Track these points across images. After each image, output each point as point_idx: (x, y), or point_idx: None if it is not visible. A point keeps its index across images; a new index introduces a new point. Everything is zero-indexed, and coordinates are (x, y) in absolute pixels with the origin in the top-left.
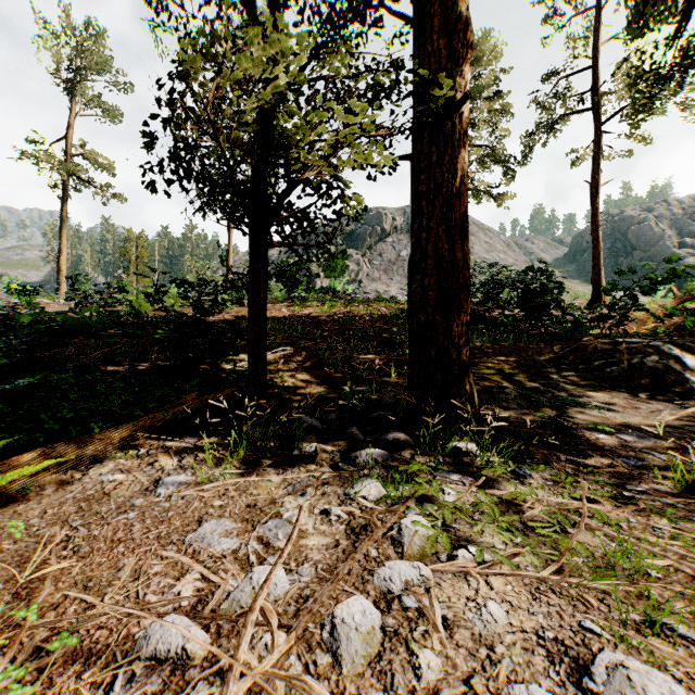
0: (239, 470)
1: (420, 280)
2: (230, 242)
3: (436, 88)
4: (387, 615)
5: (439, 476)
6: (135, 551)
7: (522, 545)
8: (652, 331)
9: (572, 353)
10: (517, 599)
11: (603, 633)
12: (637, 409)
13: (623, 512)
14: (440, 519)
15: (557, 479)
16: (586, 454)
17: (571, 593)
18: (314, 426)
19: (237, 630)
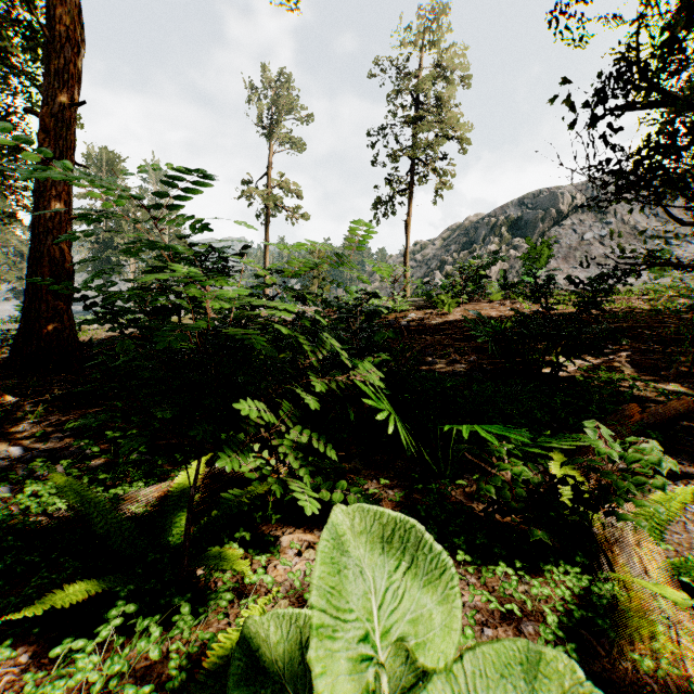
0: None
1: None
2: (407, 245)
3: None
4: None
5: None
6: None
7: None
8: None
9: None
10: None
11: None
12: None
13: None
14: None
15: None
16: None
17: None
18: None
19: None
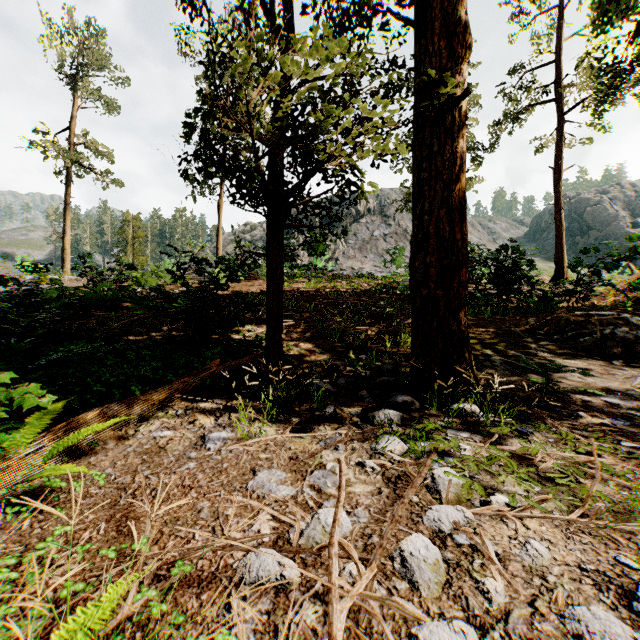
0: (274, 428)
1: (423, 258)
2: (220, 223)
3: (440, 85)
4: (444, 550)
5: (450, 433)
6: (206, 496)
7: (543, 493)
8: (619, 305)
9: (547, 324)
10: (554, 538)
11: (638, 566)
12: (614, 376)
13: (627, 465)
14: (466, 470)
15: (559, 436)
16: (577, 415)
17: (600, 533)
18: (328, 389)
19: (319, 561)
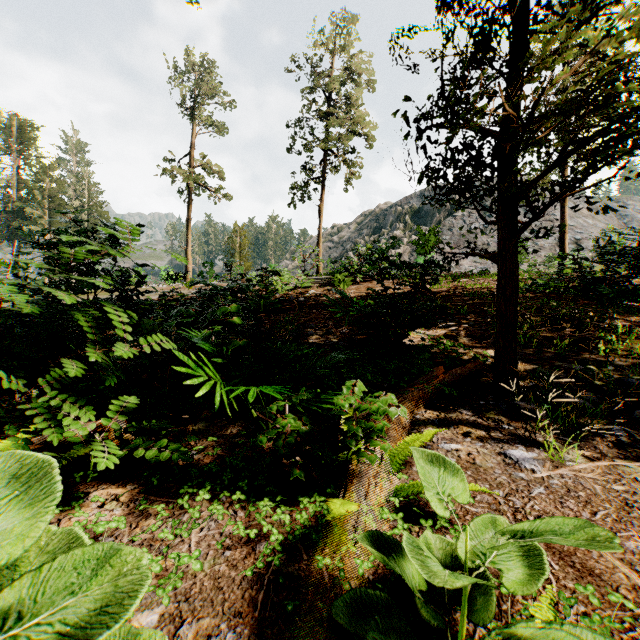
0: (586, 452)
1: None
2: (320, 227)
3: None
4: None
5: None
6: (617, 534)
7: None
8: None
9: None
10: None
11: None
12: None
13: None
14: None
15: None
16: None
17: None
18: (588, 406)
19: None
